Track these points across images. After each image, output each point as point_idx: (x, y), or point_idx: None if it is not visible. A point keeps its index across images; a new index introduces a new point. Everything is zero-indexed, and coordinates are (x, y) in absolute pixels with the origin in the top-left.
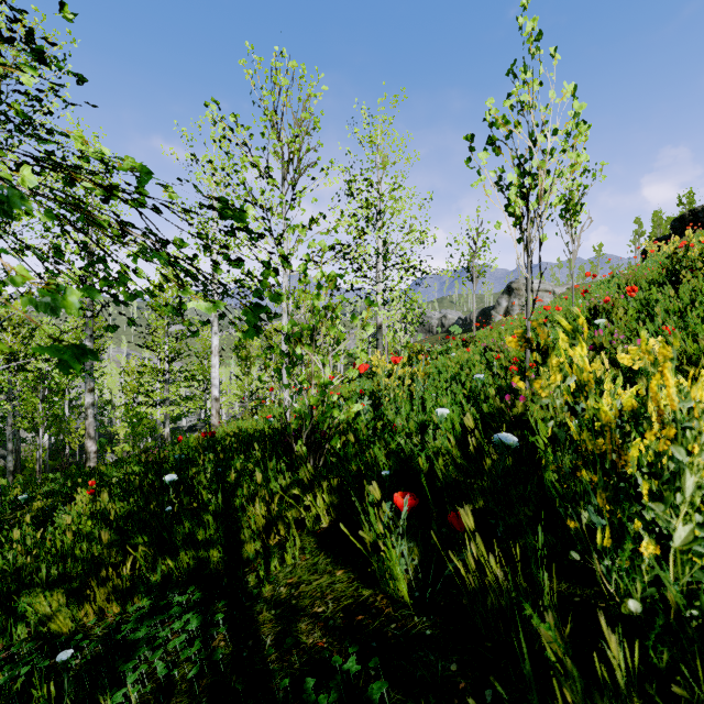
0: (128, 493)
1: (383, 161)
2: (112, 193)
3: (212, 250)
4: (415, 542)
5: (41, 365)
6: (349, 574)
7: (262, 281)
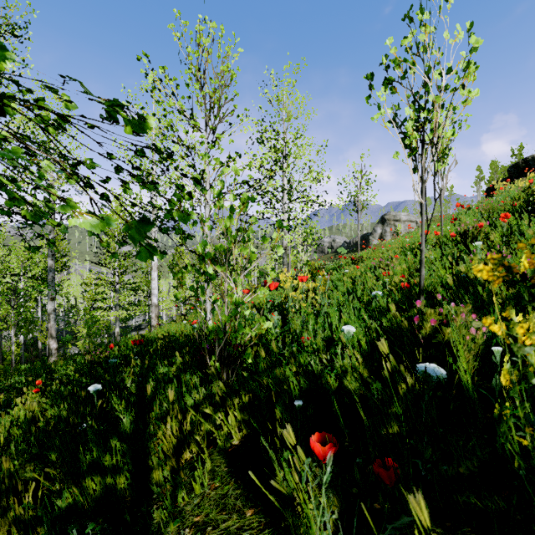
0: (58, 399)
1: (288, 115)
2: (4, 102)
3: None
4: (334, 492)
5: (5, 280)
6: (259, 517)
7: (170, 200)
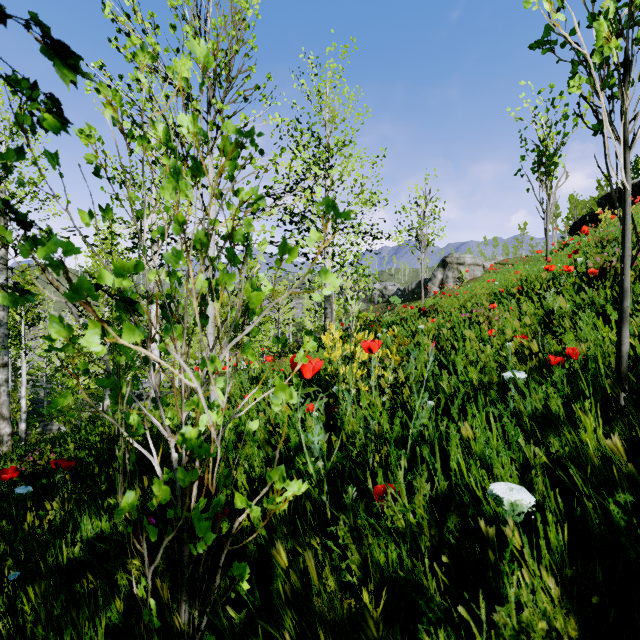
0: None
1: (332, 116)
2: None
3: (150, 212)
4: None
5: None
6: None
7: None
